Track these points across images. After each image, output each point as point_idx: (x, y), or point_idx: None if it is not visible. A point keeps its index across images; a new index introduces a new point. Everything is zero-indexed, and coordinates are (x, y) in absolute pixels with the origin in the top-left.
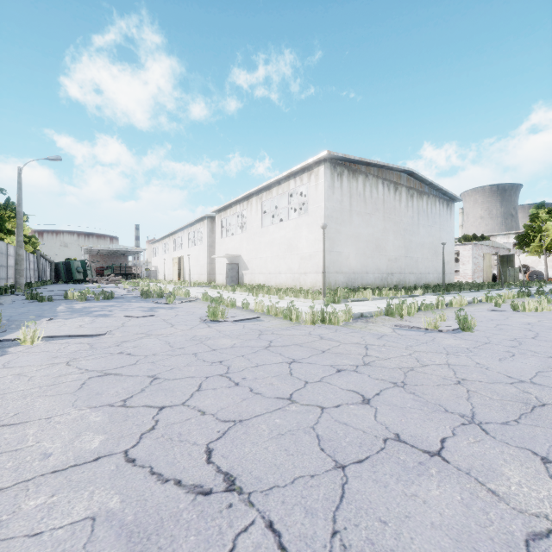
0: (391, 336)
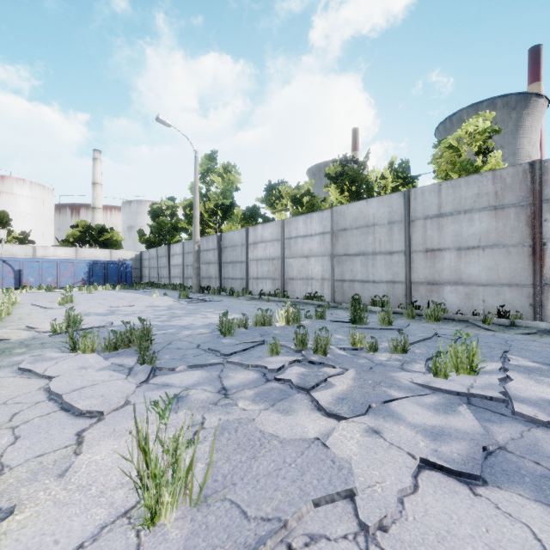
0: None
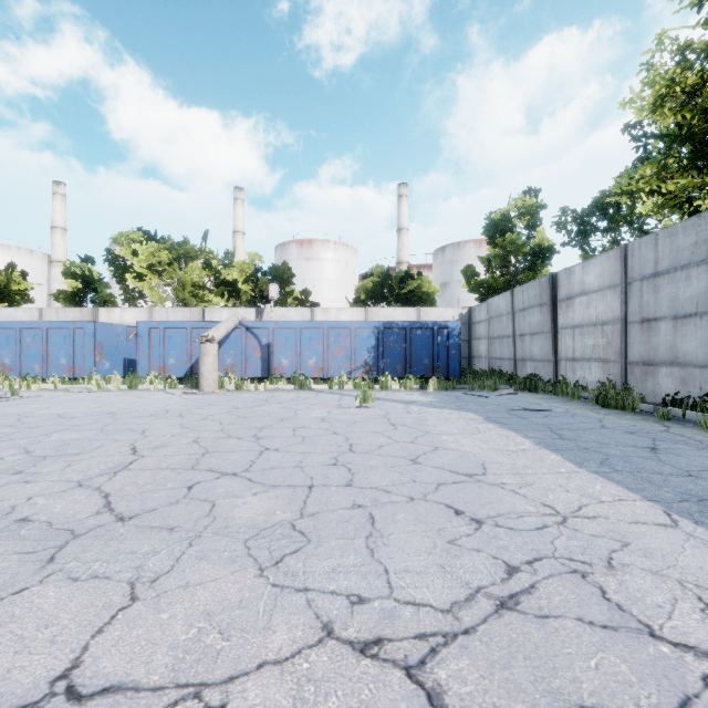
0: (55, 452)
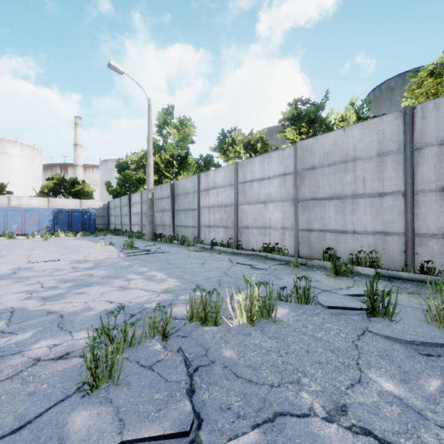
0: None
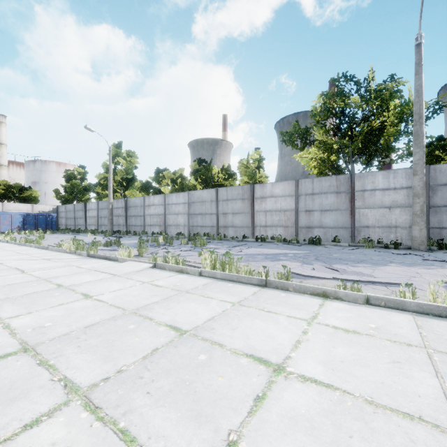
0: None
